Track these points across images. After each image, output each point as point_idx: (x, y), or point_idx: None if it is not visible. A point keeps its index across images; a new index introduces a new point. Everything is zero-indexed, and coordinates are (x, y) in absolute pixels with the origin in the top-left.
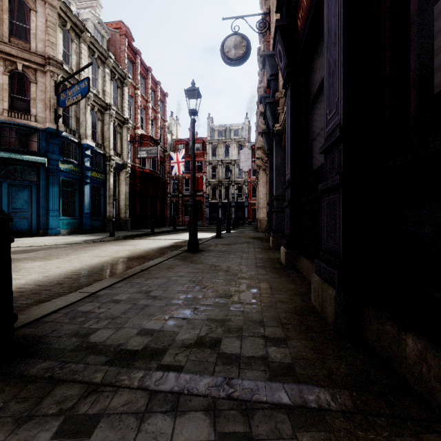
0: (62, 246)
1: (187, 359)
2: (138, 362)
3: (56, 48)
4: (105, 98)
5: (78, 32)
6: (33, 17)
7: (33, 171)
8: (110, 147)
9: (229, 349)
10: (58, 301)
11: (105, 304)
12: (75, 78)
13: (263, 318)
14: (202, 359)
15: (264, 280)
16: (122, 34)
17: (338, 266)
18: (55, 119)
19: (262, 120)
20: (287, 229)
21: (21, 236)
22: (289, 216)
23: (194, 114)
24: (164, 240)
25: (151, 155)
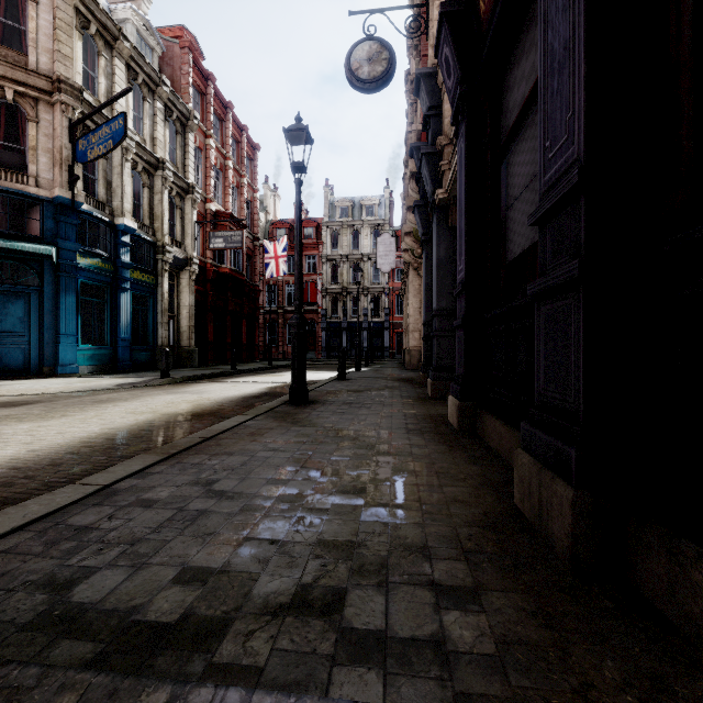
0: (78, 394)
1: (271, 647)
2: (163, 657)
3: (72, 65)
4: (155, 150)
5: (110, 40)
6: (32, 12)
7: (32, 268)
8: (164, 230)
9: (361, 619)
10: (32, 505)
11: (123, 509)
12: (104, 116)
13: (427, 540)
14: (304, 647)
15: (422, 456)
16: (184, 47)
17: (576, 439)
18: (70, 183)
19: (414, 186)
20: (460, 365)
21: (12, 378)
22: (464, 342)
23: (301, 171)
24: (251, 384)
25: (233, 244)
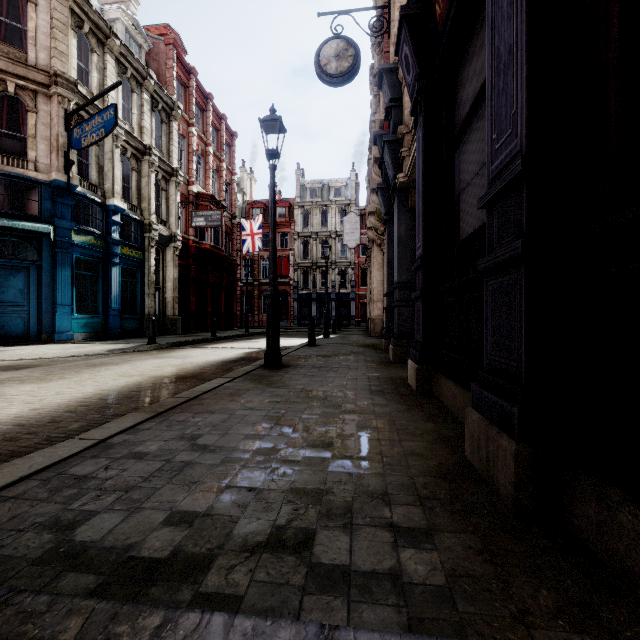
0: (73, 359)
1: (250, 579)
2: (156, 587)
3: (68, 60)
4: (142, 137)
5: (102, 38)
6: (31, 13)
7: (31, 245)
8: (150, 210)
9: (329, 555)
10: (37, 457)
11: (118, 461)
12: (96, 107)
13: (387, 487)
14: (278, 579)
15: (384, 414)
16: (168, 44)
17: (519, 398)
18: (65, 167)
19: (378, 171)
20: (418, 332)
21: (13, 344)
22: (422, 312)
23: (275, 157)
24: (230, 350)
25: (213, 223)
